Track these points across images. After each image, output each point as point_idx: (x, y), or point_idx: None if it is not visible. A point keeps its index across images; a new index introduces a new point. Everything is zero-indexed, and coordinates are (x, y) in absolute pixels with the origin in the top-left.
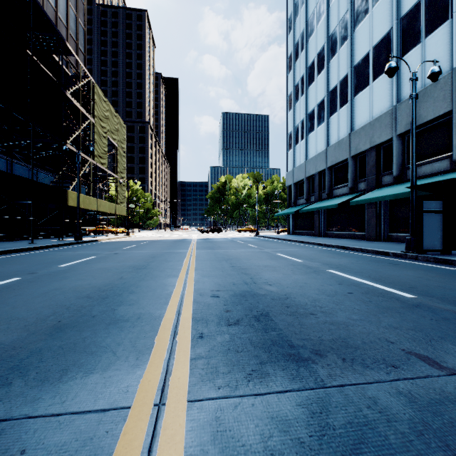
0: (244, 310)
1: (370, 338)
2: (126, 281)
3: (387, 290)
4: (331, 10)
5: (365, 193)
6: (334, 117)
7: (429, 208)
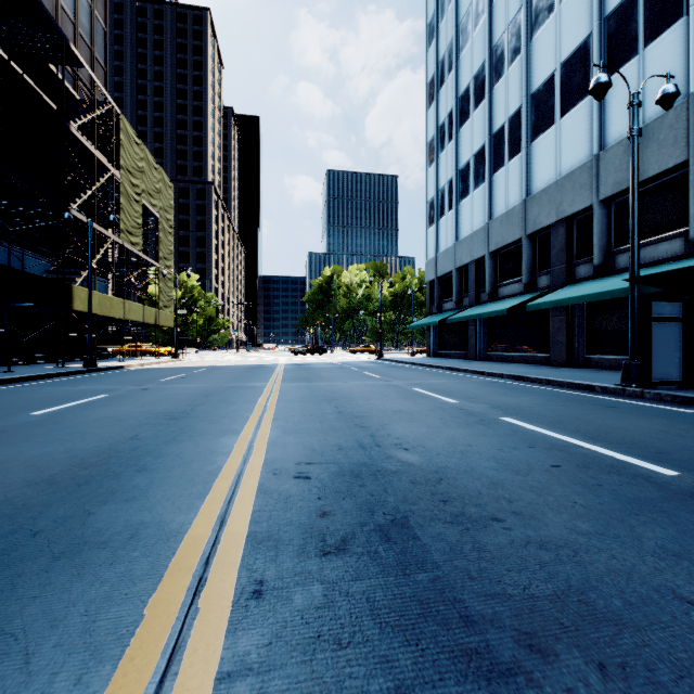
0: (358, 511)
1: (638, 590)
2: (140, 445)
3: (619, 459)
4: (495, 8)
5: (549, 292)
6: (500, 174)
7: (661, 314)
